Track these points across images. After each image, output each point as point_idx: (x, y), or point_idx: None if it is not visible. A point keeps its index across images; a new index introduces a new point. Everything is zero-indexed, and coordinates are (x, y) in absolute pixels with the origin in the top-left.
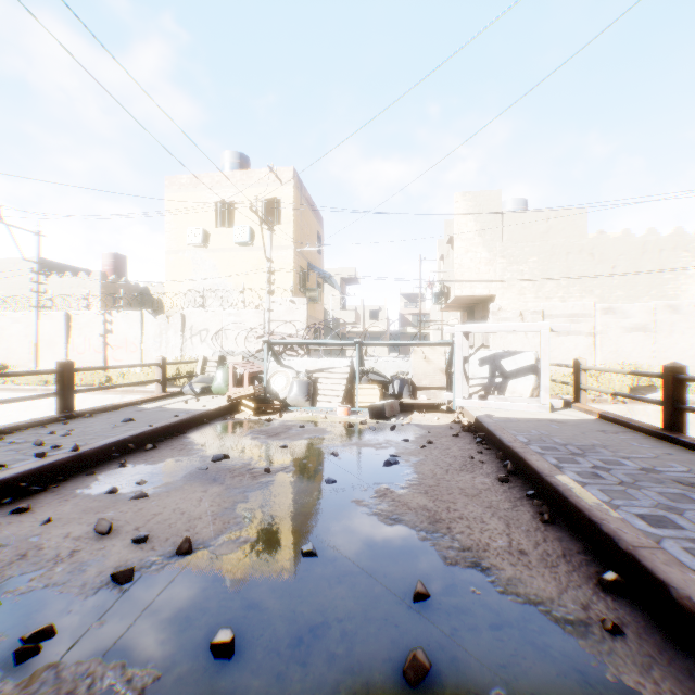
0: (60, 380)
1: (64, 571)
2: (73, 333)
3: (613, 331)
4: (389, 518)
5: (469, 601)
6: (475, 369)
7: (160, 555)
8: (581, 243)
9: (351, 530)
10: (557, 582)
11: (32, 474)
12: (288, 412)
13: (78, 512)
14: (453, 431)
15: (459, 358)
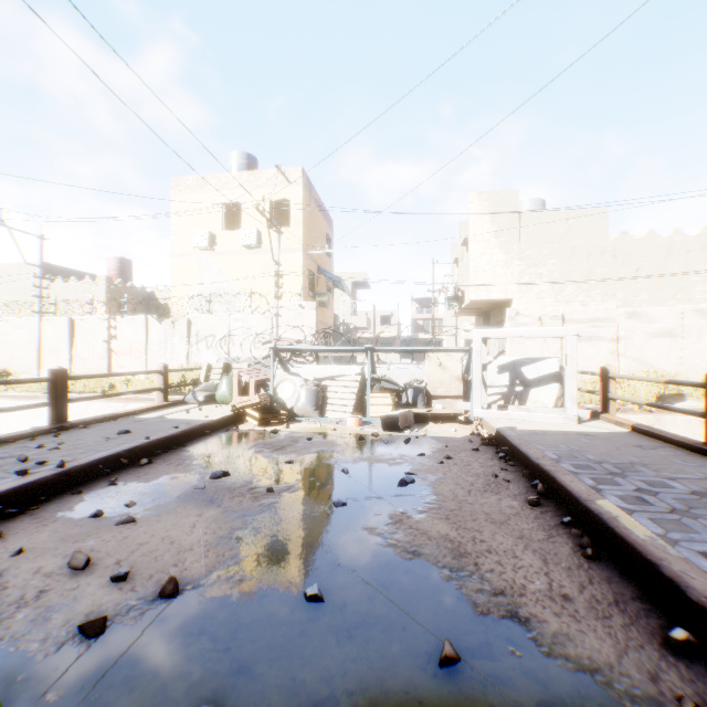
0: (53, 389)
1: (26, 619)
2: (77, 339)
3: (637, 337)
4: (406, 550)
5: (508, 666)
6: (493, 377)
7: (140, 597)
8: (603, 245)
9: (363, 566)
10: (613, 640)
11: (9, 494)
12: (295, 422)
13: (56, 540)
14: (472, 445)
15: (478, 366)
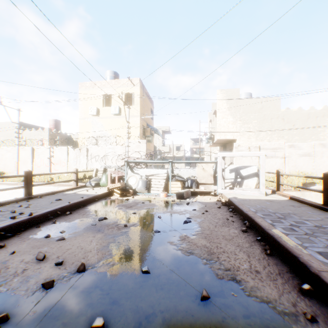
0: (25, 180)
1: (18, 281)
2: (35, 157)
3: (293, 156)
4: (187, 252)
5: (231, 300)
6: (227, 174)
7: (68, 272)
8: (278, 114)
9: (167, 258)
10: (277, 289)
11: (7, 227)
12: (136, 195)
13: (29, 247)
14: (217, 205)
15: (220, 169)
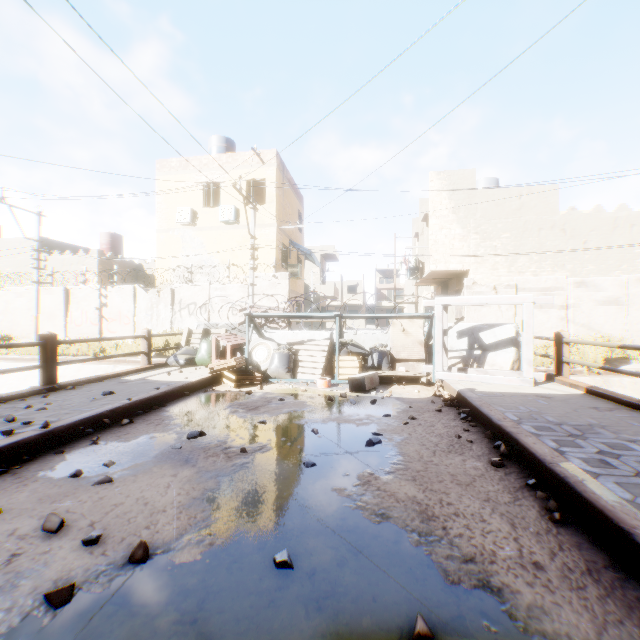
0: (43, 353)
1: None
2: (71, 307)
3: (585, 304)
4: (375, 513)
5: None
6: (453, 342)
7: (110, 562)
8: (553, 219)
9: (332, 529)
10: (590, 614)
11: None
12: (269, 383)
13: (34, 500)
14: (435, 406)
15: (439, 331)
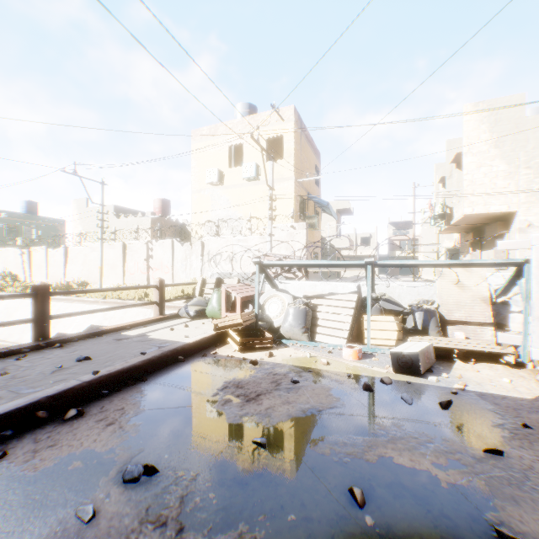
0: (34, 305)
1: None
2: (127, 259)
3: None
4: None
5: None
6: None
7: None
8: None
9: None
10: None
11: None
12: (281, 346)
13: None
14: None
15: None
